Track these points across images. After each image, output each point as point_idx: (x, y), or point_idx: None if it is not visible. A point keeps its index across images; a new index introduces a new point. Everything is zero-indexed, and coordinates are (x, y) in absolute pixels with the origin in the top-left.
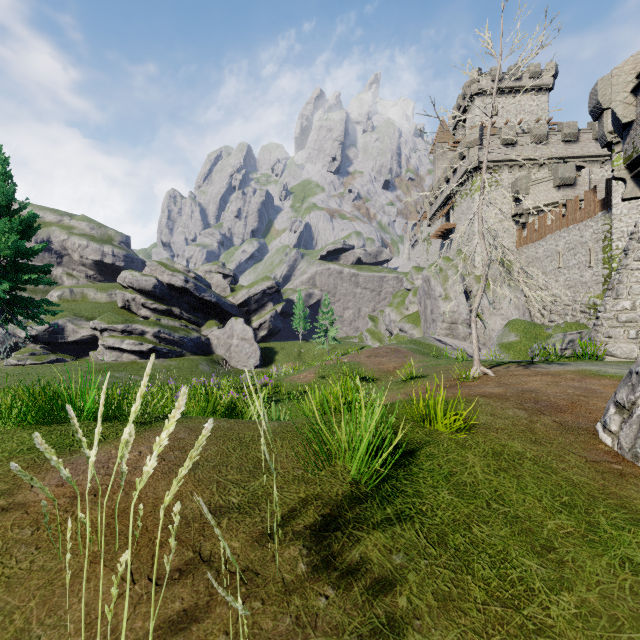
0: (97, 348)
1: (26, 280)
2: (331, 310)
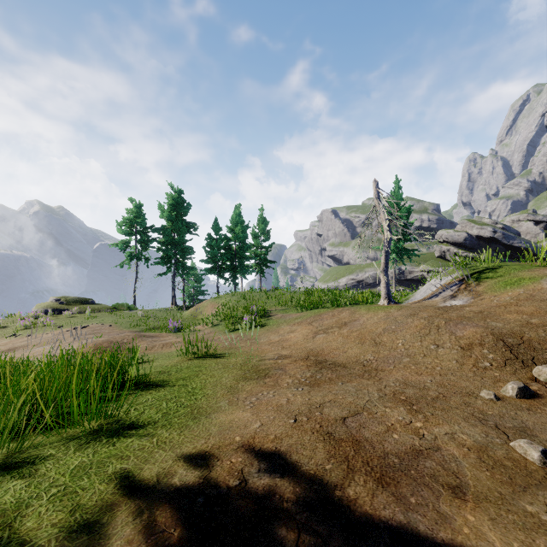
0: (423, 284)
1: (408, 239)
2: None
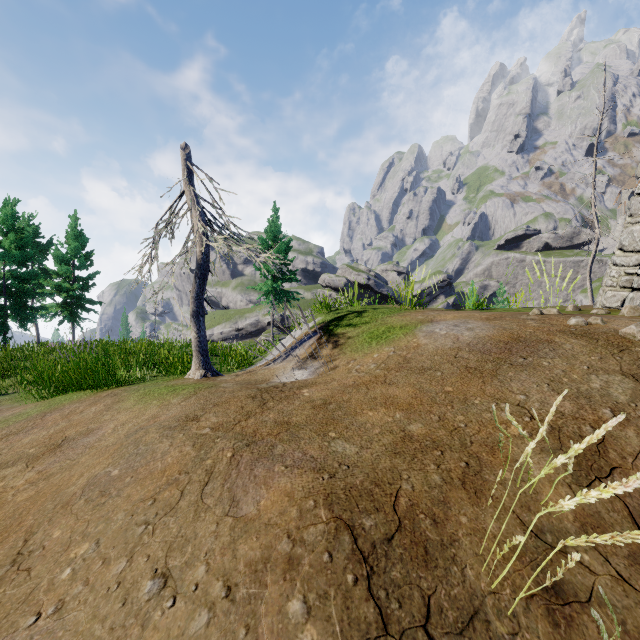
0: None
1: (287, 279)
2: (506, 299)
